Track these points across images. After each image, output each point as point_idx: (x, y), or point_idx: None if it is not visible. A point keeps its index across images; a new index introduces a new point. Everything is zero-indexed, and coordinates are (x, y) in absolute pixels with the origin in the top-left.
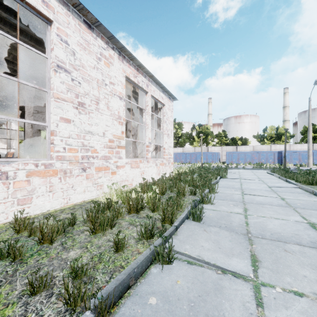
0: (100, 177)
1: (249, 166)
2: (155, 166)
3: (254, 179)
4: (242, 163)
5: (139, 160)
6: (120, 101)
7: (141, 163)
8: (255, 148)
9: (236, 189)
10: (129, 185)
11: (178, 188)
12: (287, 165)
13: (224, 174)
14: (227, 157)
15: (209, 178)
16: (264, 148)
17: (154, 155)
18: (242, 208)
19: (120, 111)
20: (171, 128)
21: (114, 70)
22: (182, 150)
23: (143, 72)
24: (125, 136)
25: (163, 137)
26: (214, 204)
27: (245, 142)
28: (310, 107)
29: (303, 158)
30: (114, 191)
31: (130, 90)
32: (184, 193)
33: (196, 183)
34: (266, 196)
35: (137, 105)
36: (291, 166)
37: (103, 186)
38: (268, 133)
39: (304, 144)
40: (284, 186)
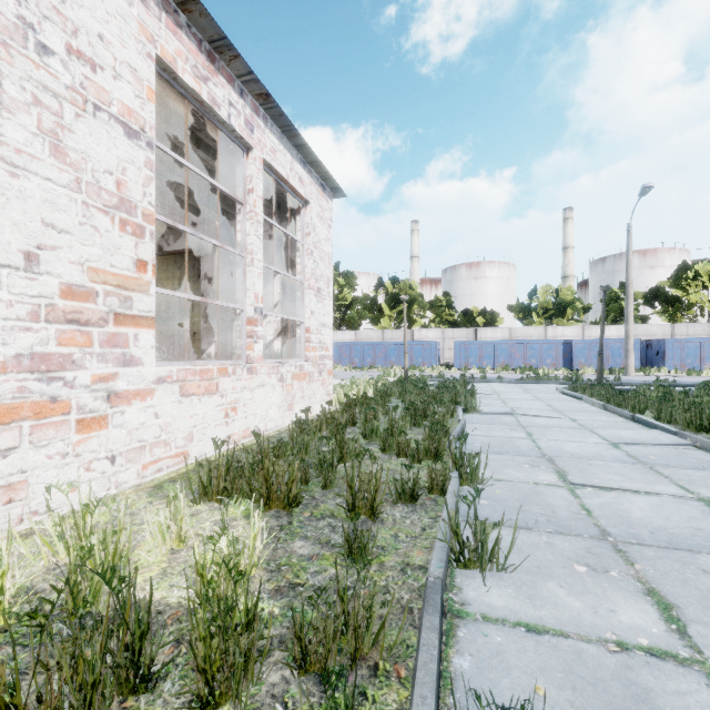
0: (8, 448)
1: (506, 374)
2: (277, 384)
3: (550, 415)
4: (490, 366)
5: (220, 366)
6: (130, 144)
7: (226, 378)
8: (514, 333)
9: (533, 461)
10: (172, 461)
11: (352, 485)
12: (584, 372)
13: (472, 401)
14: (456, 354)
15: (439, 419)
16: (533, 334)
17: (279, 348)
18: (645, 596)
19: (130, 182)
20: (328, 272)
21: (94, 7)
22: (354, 337)
23: (233, 74)
24: (152, 282)
25: (303, 298)
26: (511, 569)
27: (493, 320)
28: (631, 246)
29: (613, 355)
30: (8, 554)
31: (197, 144)
32: (376, 504)
33: (407, 443)
34: (648, 492)
35: (213, 182)
36: (592, 373)
37: (28, 489)
38: (541, 302)
39: (612, 327)
40: (651, 440)
